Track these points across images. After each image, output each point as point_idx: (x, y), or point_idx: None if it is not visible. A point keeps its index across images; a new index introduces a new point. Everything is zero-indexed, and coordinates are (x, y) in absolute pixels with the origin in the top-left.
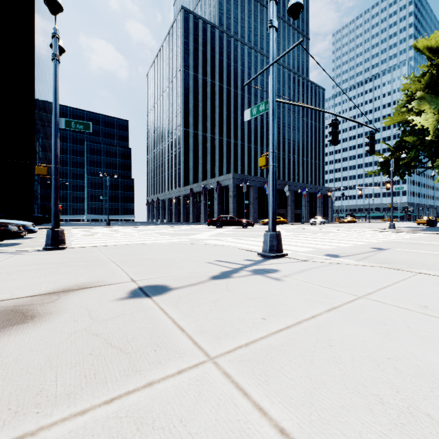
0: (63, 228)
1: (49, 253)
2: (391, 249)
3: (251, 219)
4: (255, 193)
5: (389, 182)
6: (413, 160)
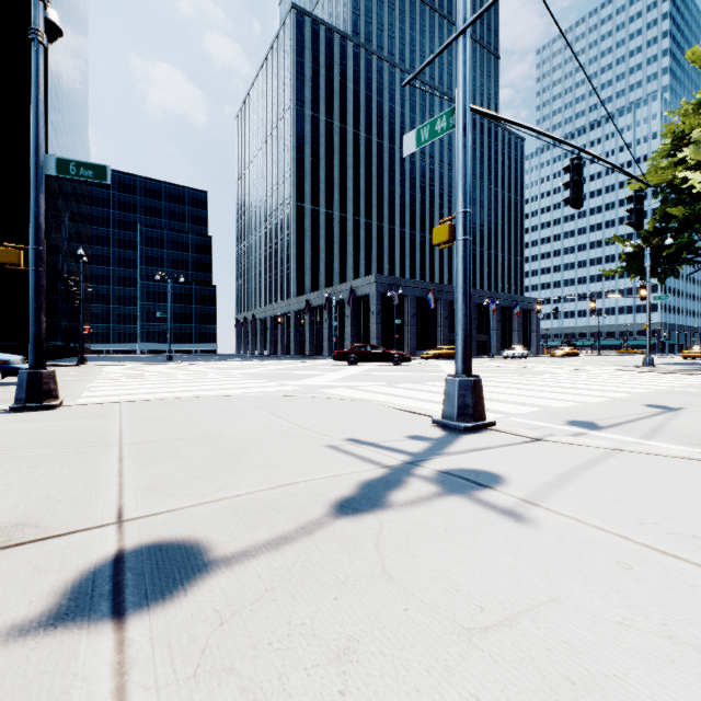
0: (92, 364)
1: (13, 419)
2: (688, 408)
3: (406, 351)
4: (412, 307)
5: (646, 286)
6: (683, 251)
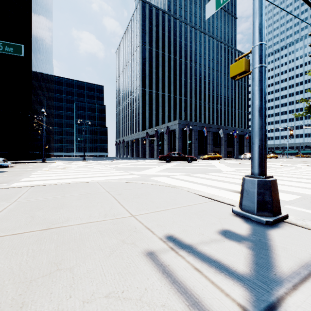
0: (48, 162)
1: None
2: None
3: (193, 155)
4: (196, 135)
5: None
6: None
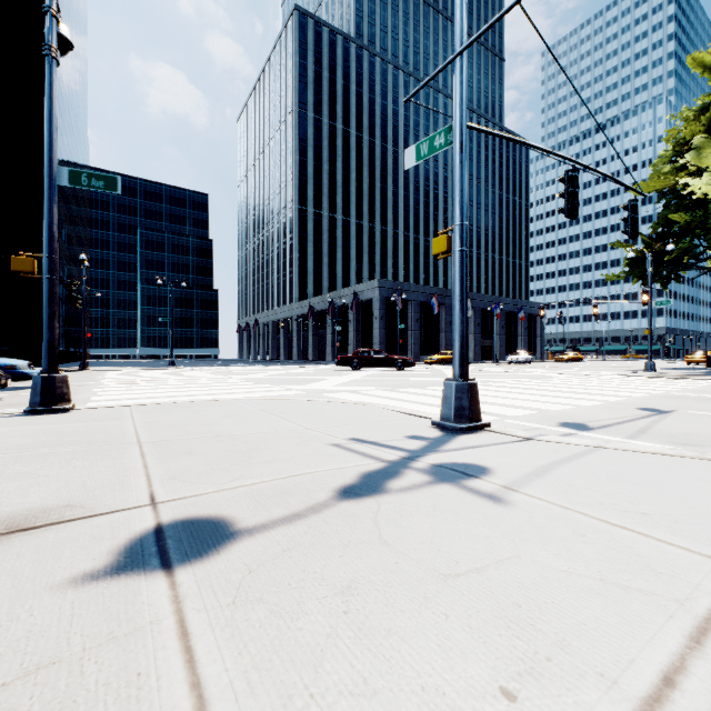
0: (94, 370)
1: (31, 421)
2: (678, 411)
3: (409, 356)
4: (416, 311)
5: (647, 291)
6: (685, 256)
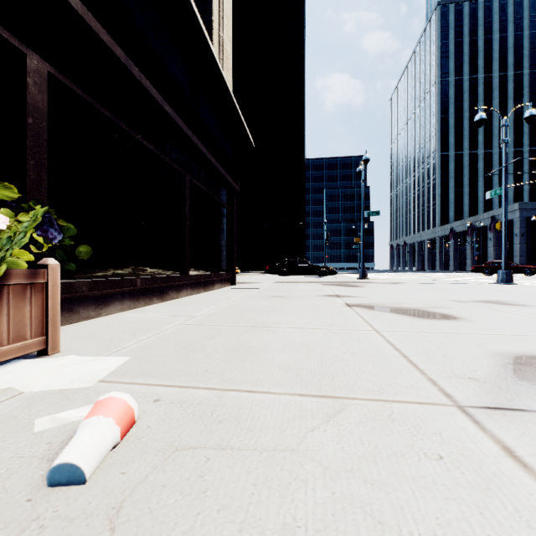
0: None
1: None
2: None
3: None
4: None
5: None
6: None
